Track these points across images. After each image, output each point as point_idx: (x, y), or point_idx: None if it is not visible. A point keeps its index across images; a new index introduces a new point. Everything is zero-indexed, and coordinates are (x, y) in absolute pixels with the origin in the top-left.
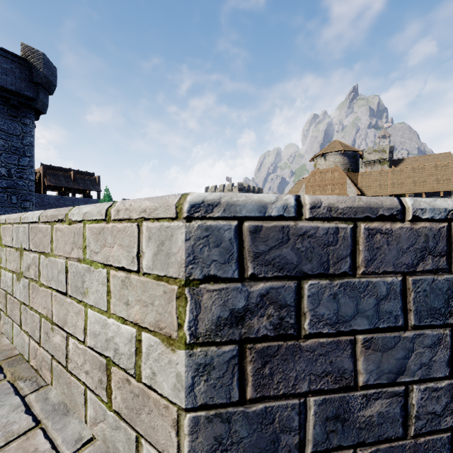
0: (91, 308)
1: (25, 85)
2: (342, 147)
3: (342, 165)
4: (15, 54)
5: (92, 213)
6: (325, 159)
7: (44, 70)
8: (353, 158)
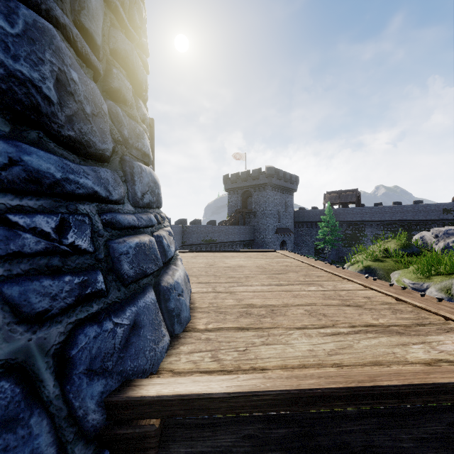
0: None
1: (265, 180)
2: None
3: None
4: (263, 172)
5: None
6: None
7: (267, 172)
8: None
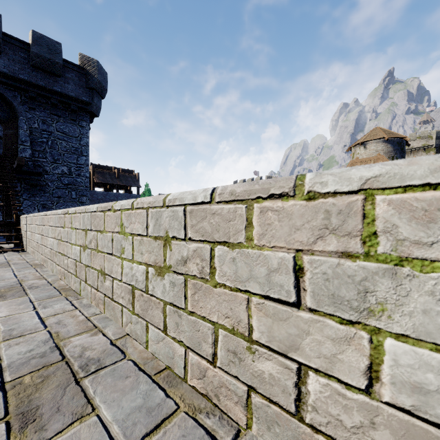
0: (401, 339)
1: (82, 92)
2: (386, 134)
3: (385, 153)
4: (74, 64)
5: (404, 174)
6: (365, 148)
7: (98, 76)
8: (398, 146)
